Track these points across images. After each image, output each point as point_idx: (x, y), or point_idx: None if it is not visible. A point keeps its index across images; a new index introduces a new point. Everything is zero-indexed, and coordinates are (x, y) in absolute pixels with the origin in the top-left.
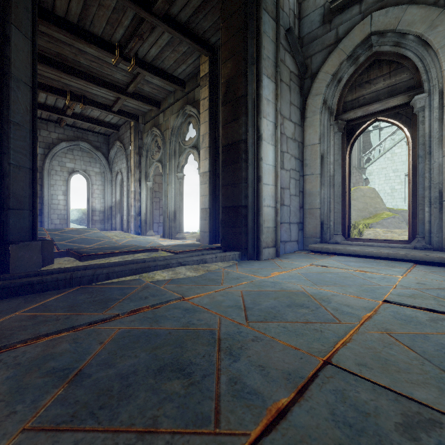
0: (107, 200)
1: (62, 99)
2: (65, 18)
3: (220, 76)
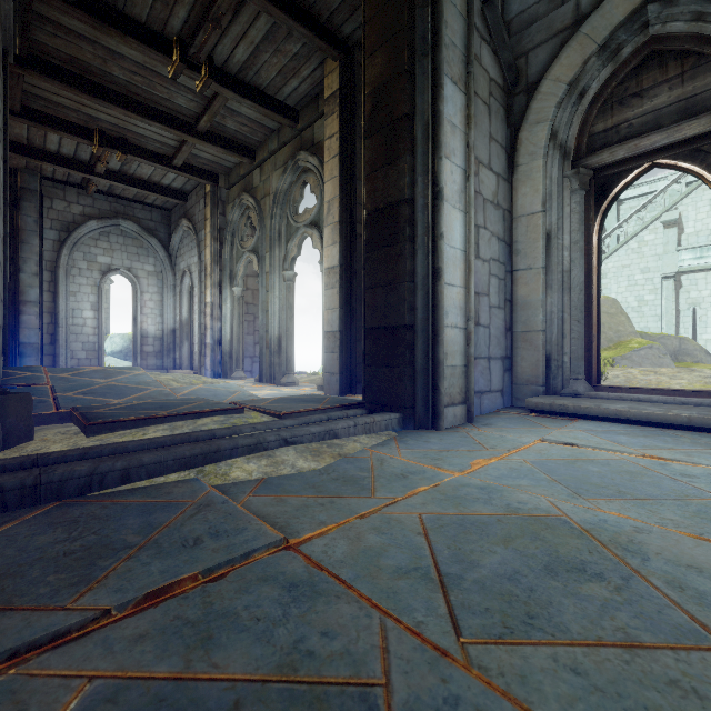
0: (167, 319)
1: (86, 145)
2: None
3: (358, 95)
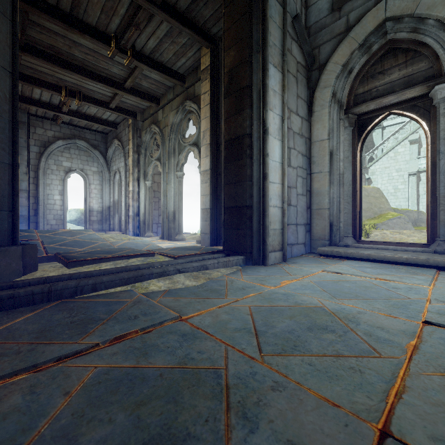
0: (105, 200)
1: (57, 95)
2: (57, 6)
3: (221, 69)
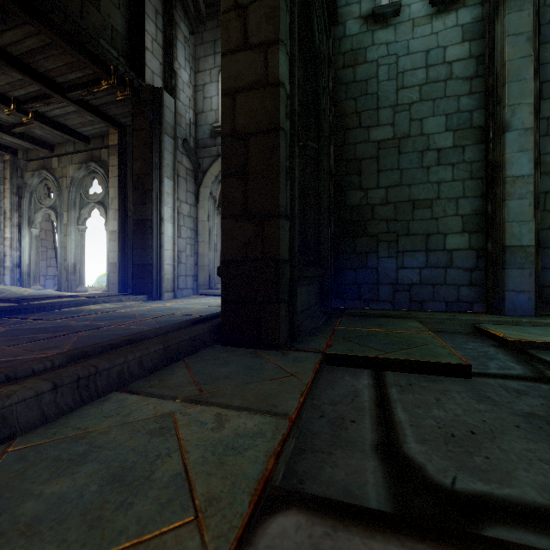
0: None
1: None
2: None
3: (129, 149)
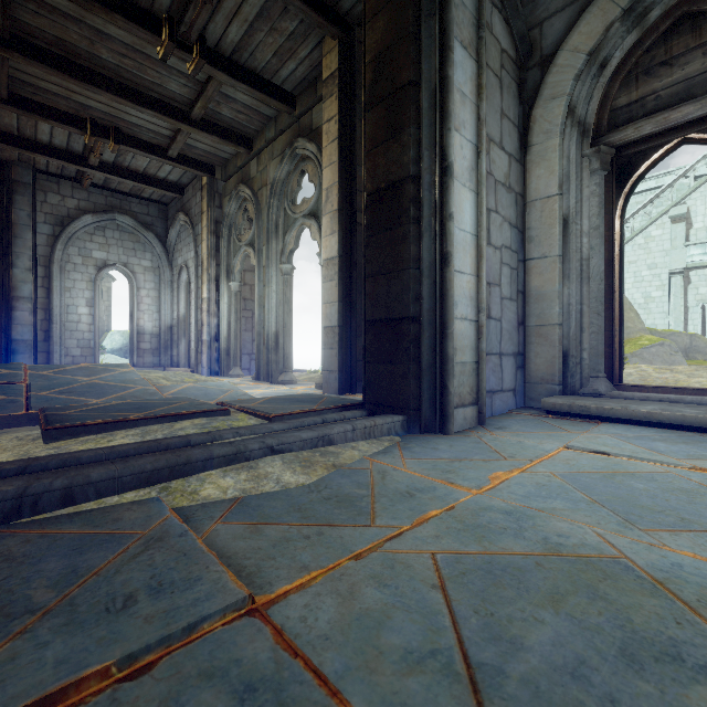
0: (164, 315)
1: (79, 136)
2: None
3: (359, 76)
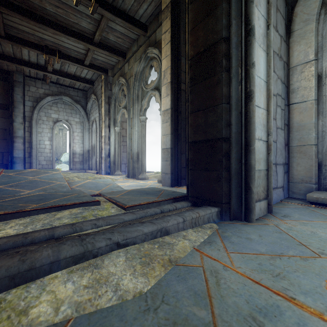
0: (85, 145)
1: (42, 56)
2: None
3: (182, 5)
